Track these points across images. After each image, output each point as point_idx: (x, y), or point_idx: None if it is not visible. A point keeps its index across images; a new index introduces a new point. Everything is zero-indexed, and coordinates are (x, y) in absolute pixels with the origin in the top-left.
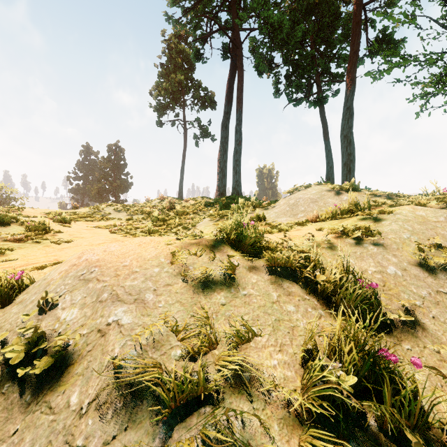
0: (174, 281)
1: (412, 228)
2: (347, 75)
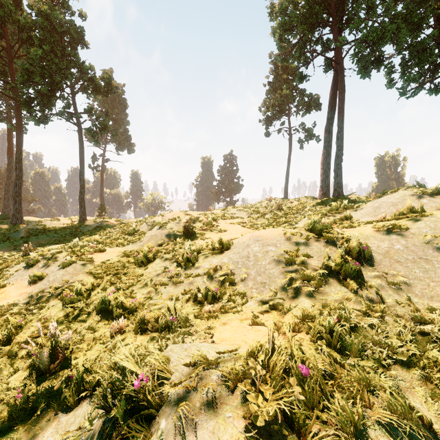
0: (286, 242)
1: (435, 226)
2: None
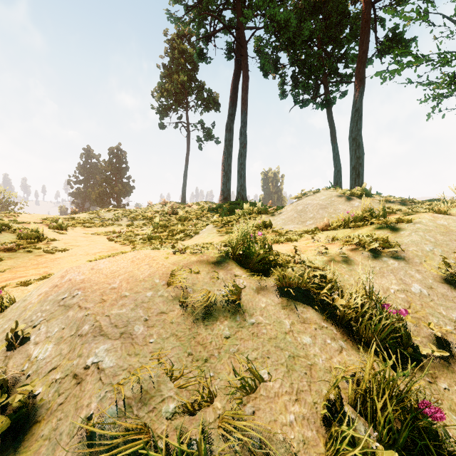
0: (170, 307)
1: (434, 239)
2: (356, 75)
